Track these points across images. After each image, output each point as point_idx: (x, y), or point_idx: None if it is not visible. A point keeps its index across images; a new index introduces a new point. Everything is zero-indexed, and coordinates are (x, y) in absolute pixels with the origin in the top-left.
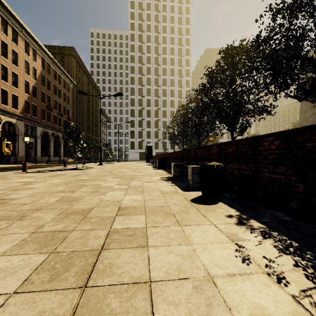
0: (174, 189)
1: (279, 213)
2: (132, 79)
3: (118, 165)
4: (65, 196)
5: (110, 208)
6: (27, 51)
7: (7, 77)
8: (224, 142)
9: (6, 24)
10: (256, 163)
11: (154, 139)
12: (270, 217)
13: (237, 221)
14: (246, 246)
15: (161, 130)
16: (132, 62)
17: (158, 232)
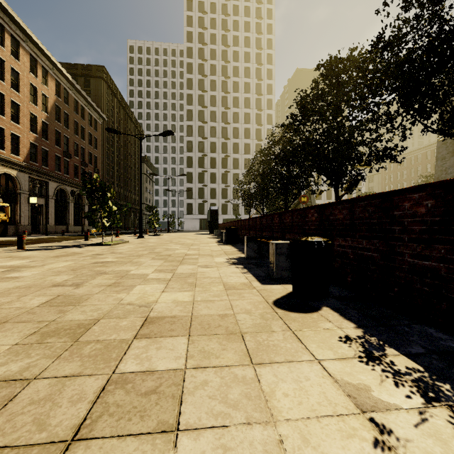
0: (247, 281)
1: (435, 332)
2: (188, 112)
3: (167, 238)
4: (61, 294)
5: (130, 319)
6: (34, 71)
7: (3, 109)
8: (329, 204)
9: (1, 30)
10: (387, 239)
11: (221, 200)
12: (423, 343)
13: (362, 353)
14: (394, 427)
15: (231, 187)
16: (189, 88)
17: (206, 384)
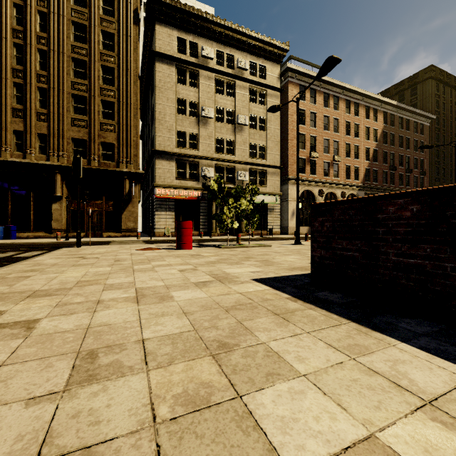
0: None
1: None
2: None
3: None
4: None
5: None
6: (368, 115)
7: (349, 153)
8: None
9: (349, 104)
10: None
11: None
12: None
13: None
14: None
15: None
16: None
17: None
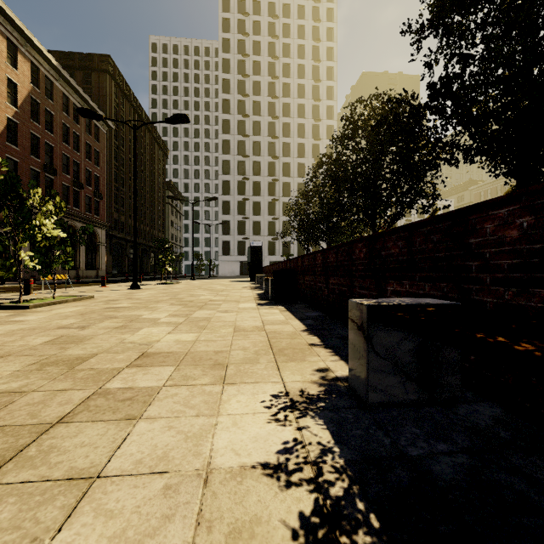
0: None
1: None
2: (225, 123)
3: (177, 289)
4: None
5: None
6: None
7: None
8: None
9: None
10: None
11: (268, 237)
12: None
13: None
14: None
15: (280, 220)
16: (226, 92)
17: None
